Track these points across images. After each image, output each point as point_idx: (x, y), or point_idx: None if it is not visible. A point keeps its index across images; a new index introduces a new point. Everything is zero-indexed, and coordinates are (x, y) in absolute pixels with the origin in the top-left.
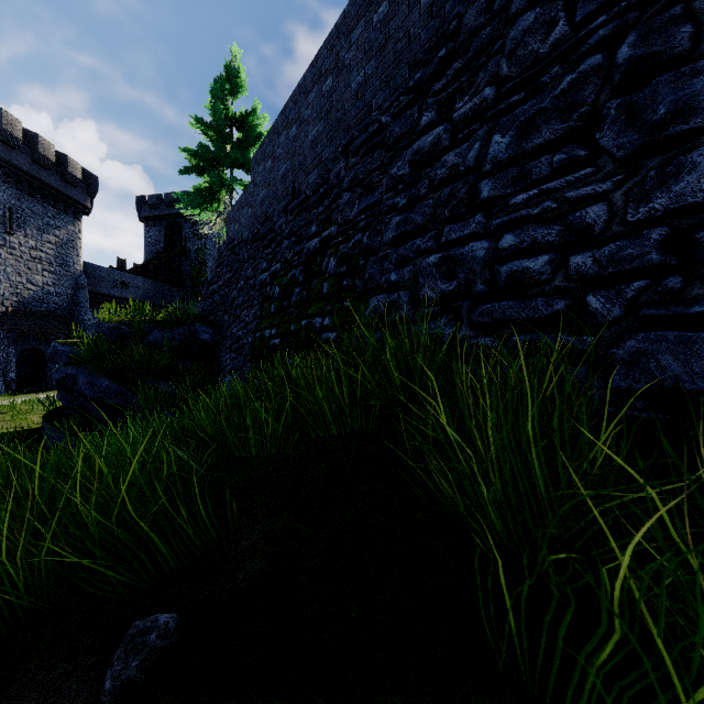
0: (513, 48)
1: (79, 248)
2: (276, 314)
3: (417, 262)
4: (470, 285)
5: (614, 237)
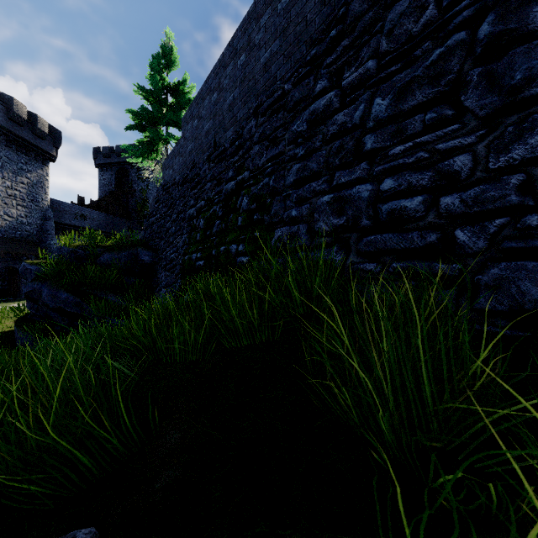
0: (391, 28)
1: (47, 187)
2: (201, 241)
3: (313, 201)
4: (357, 220)
5: (477, 181)
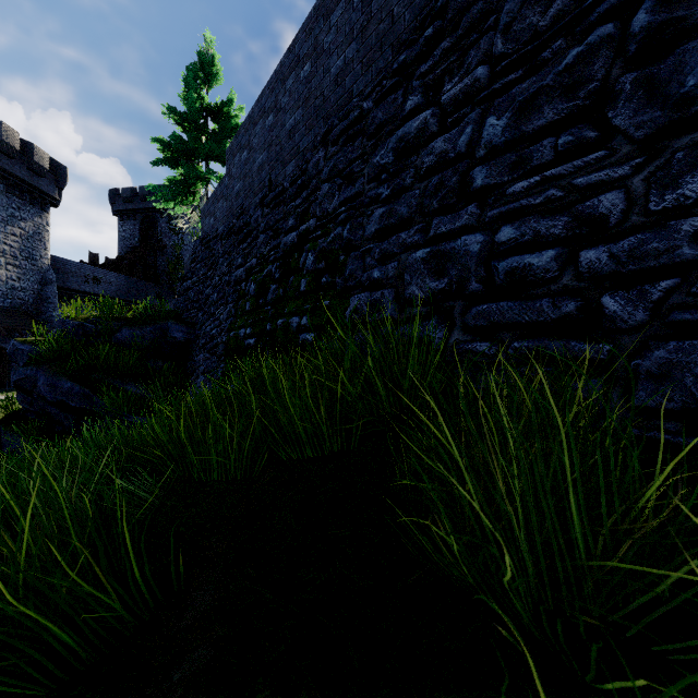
0: (508, 23)
1: (47, 241)
2: (251, 312)
3: (402, 257)
4: (463, 283)
5: (633, 229)
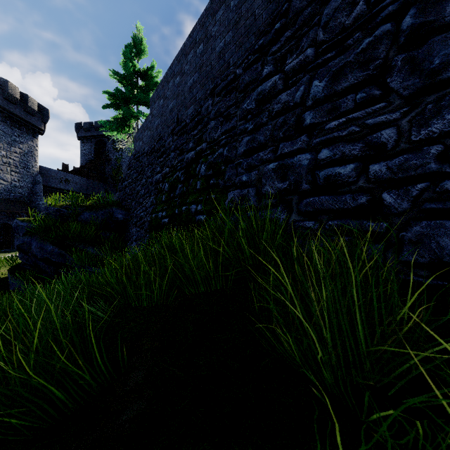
0: (327, 21)
1: (36, 156)
2: (166, 201)
3: (260, 168)
4: (298, 184)
5: (401, 151)
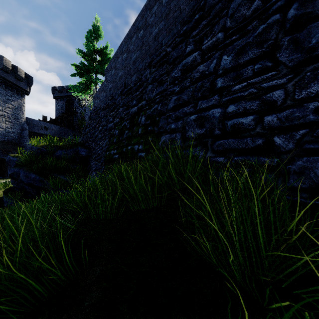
0: (232, 13)
1: (23, 110)
2: (116, 143)
3: (185, 119)
4: (212, 130)
5: (288, 107)
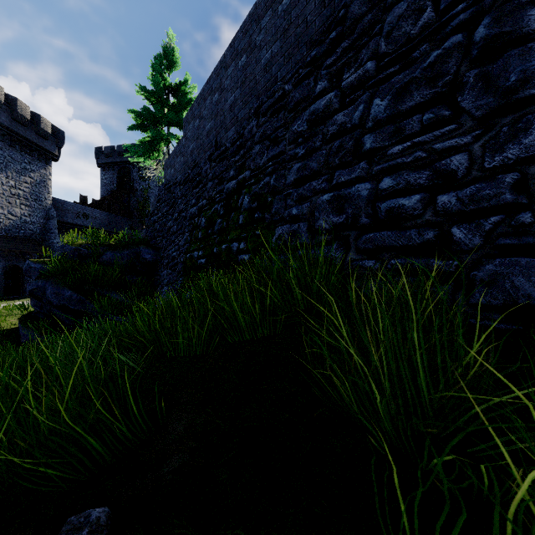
0: (389, 30)
1: (50, 187)
2: (202, 239)
3: (313, 199)
4: (356, 218)
5: (473, 180)
